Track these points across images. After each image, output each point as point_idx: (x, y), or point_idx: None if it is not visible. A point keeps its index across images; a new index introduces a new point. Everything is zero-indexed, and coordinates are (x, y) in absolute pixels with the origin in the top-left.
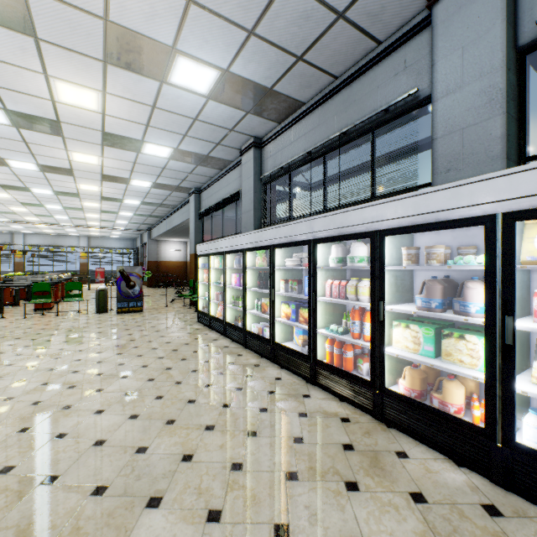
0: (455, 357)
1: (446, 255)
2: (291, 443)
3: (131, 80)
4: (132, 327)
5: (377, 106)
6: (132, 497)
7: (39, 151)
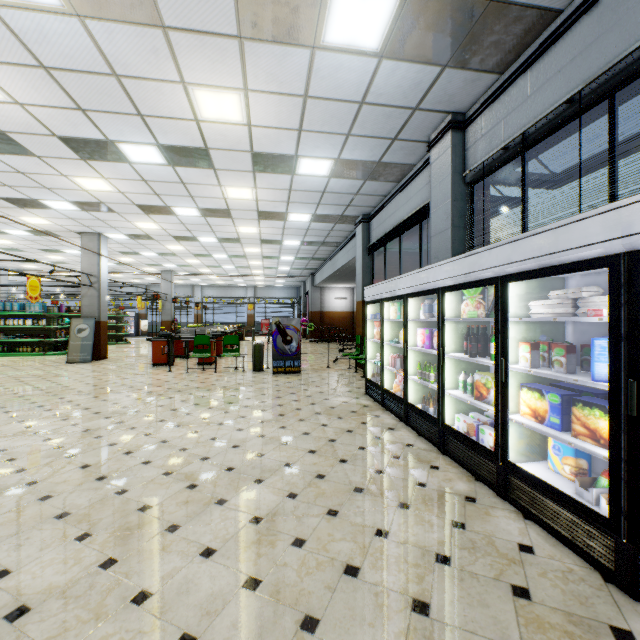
0: None
1: None
2: None
3: (274, 59)
4: (284, 395)
5: None
6: None
7: (196, 192)
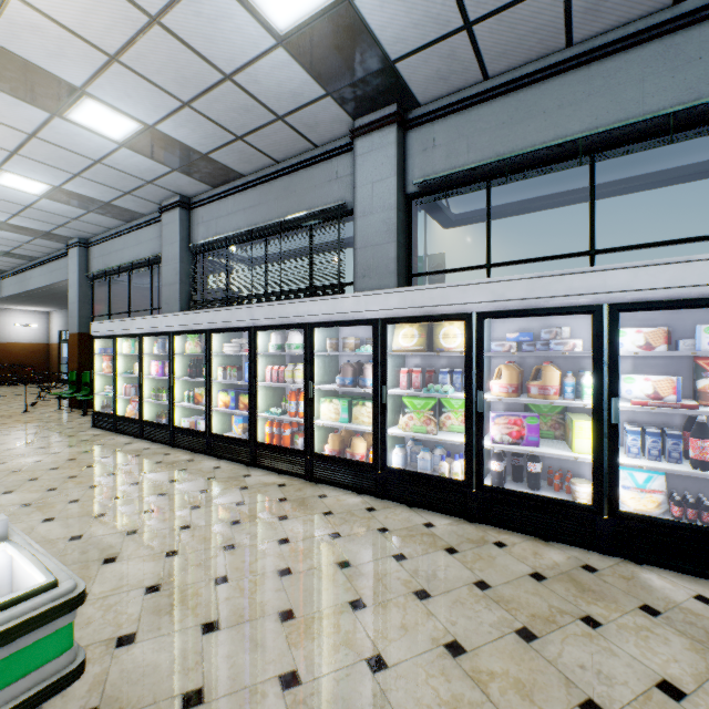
0: (360, 419)
1: (358, 344)
2: (234, 506)
3: (2, 101)
4: None
5: (315, 203)
6: (85, 563)
7: None
